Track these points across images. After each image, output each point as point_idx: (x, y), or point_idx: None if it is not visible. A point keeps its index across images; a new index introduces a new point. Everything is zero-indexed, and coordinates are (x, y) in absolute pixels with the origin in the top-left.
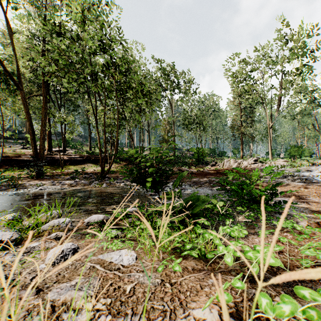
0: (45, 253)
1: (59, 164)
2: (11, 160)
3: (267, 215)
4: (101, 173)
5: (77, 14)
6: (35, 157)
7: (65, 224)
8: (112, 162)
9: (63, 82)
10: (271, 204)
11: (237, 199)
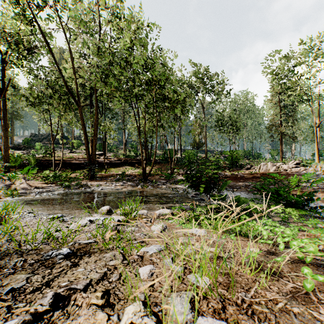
0: (149, 227)
1: (102, 166)
2: (65, 163)
3: (302, 218)
4: (143, 176)
5: (129, 45)
6: (91, 162)
7: (146, 214)
8: (152, 166)
9: (115, 100)
10: (308, 209)
11: (273, 203)
